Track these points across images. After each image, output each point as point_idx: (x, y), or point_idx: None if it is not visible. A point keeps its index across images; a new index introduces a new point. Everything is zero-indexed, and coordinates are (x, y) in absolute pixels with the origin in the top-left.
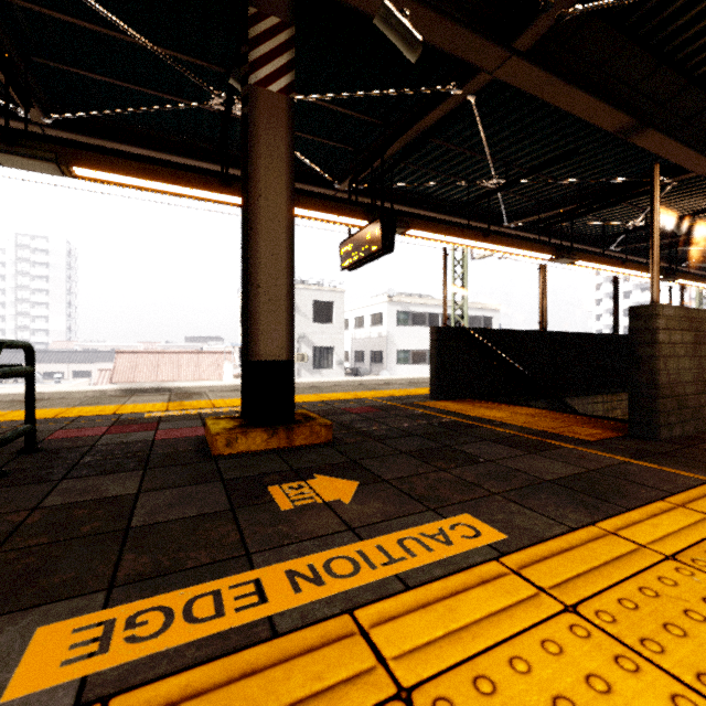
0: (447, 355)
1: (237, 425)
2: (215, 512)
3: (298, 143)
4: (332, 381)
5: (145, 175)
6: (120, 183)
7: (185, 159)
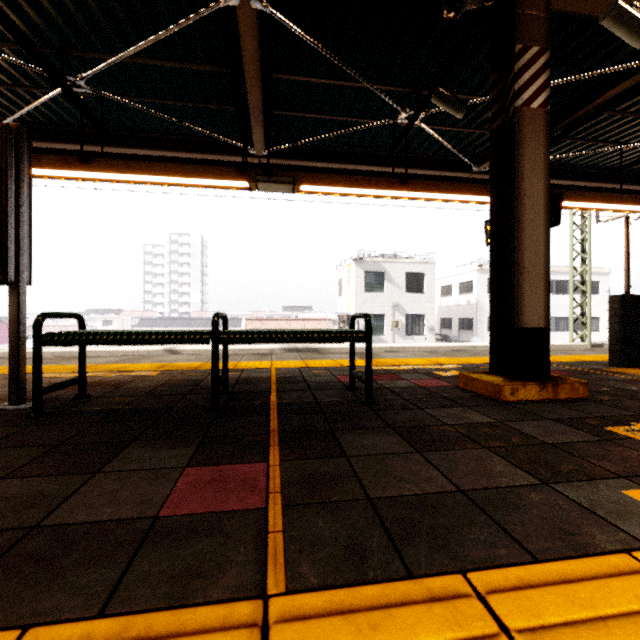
0: (632, 323)
1: (504, 379)
2: (596, 440)
3: (446, 137)
4: (447, 346)
5: (347, 185)
6: (325, 192)
7: (350, 165)
